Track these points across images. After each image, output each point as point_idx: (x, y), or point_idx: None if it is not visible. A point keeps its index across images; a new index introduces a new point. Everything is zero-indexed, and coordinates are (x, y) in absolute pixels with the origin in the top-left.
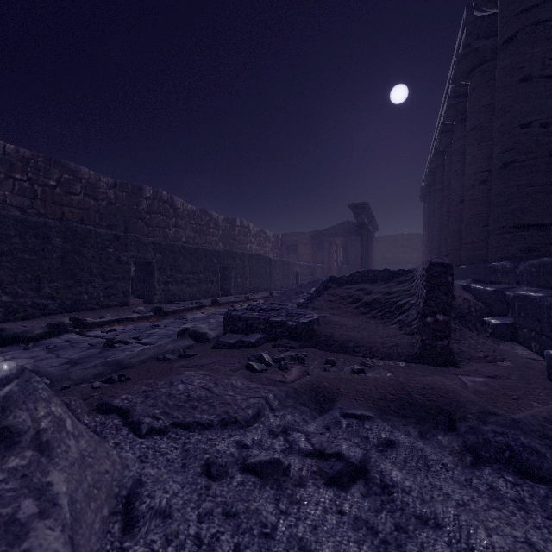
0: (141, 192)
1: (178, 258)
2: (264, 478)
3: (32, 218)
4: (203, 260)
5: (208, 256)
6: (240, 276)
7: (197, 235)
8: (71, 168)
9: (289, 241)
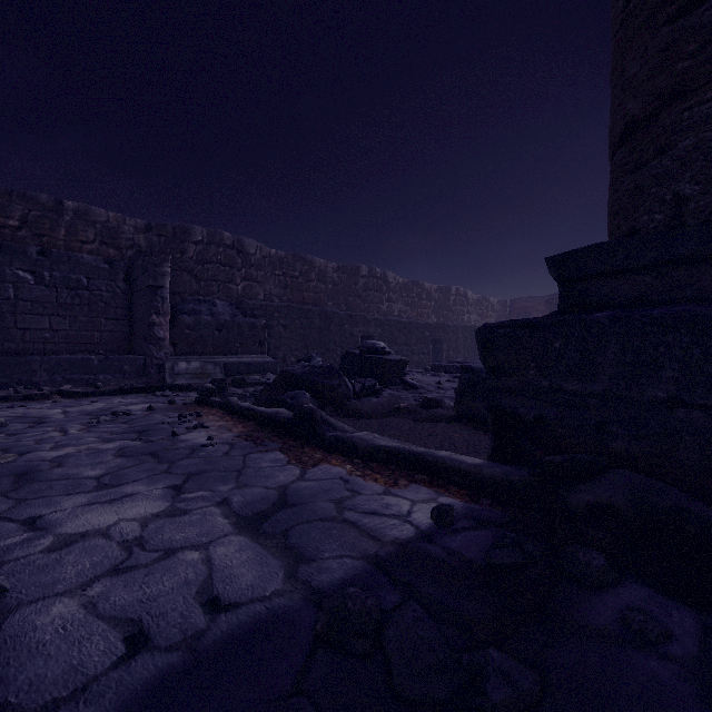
0: (359, 272)
1: (394, 331)
2: (435, 376)
3: (304, 307)
4: (415, 333)
5: (420, 329)
6: (452, 349)
7: (408, 309)
8: (308, 260)
9: (520, 308)
